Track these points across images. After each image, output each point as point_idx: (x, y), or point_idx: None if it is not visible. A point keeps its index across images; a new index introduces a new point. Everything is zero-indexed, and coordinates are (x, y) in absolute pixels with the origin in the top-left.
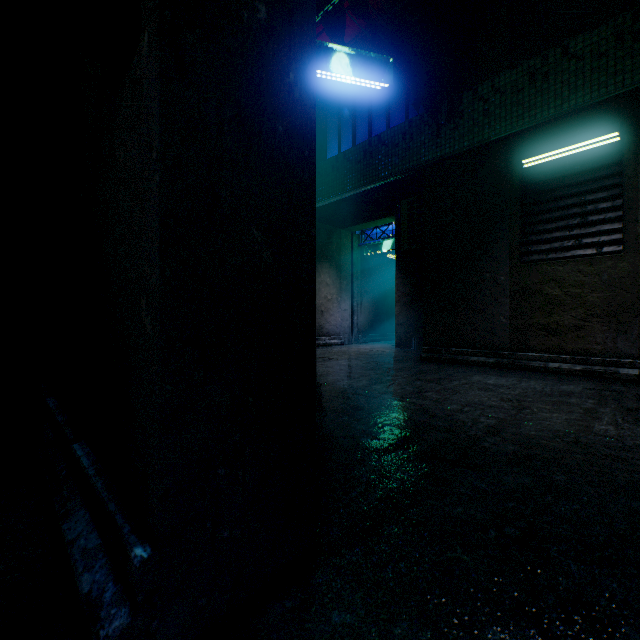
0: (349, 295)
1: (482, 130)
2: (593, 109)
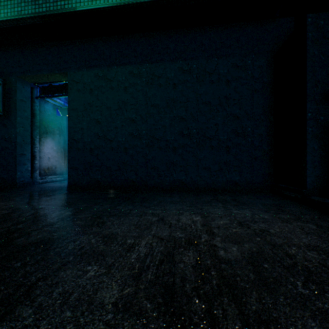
0: None
1: None
2: None
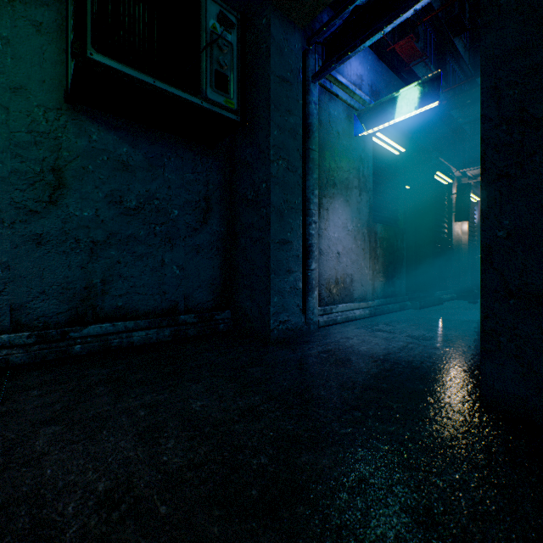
0: None
1: None
2: None
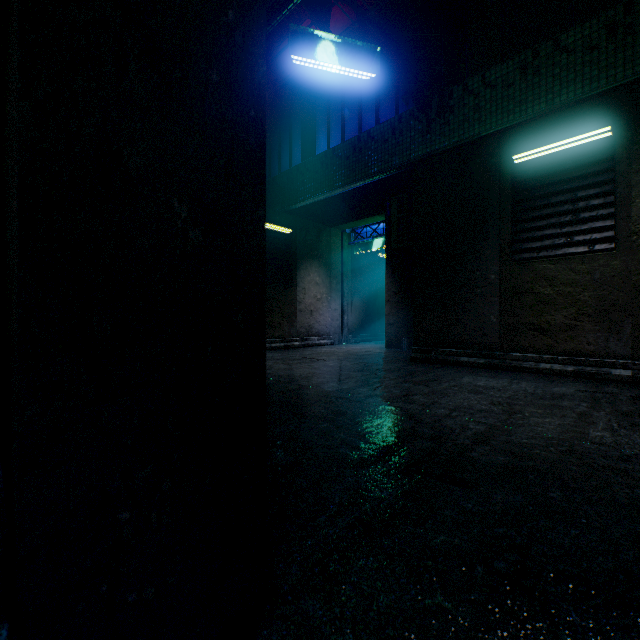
0: (339, 294)
1: (472, 125)
2: (585, 103)
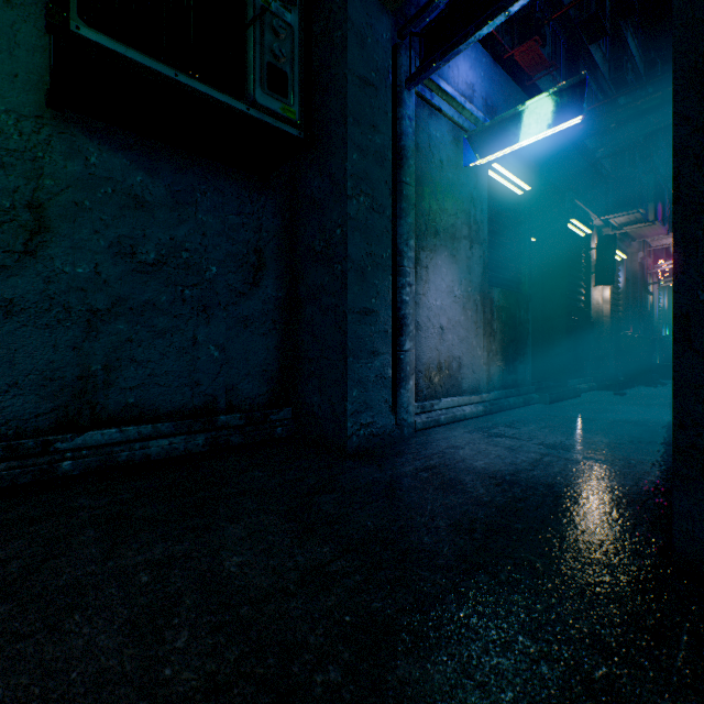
0: None
1: None
2: None
